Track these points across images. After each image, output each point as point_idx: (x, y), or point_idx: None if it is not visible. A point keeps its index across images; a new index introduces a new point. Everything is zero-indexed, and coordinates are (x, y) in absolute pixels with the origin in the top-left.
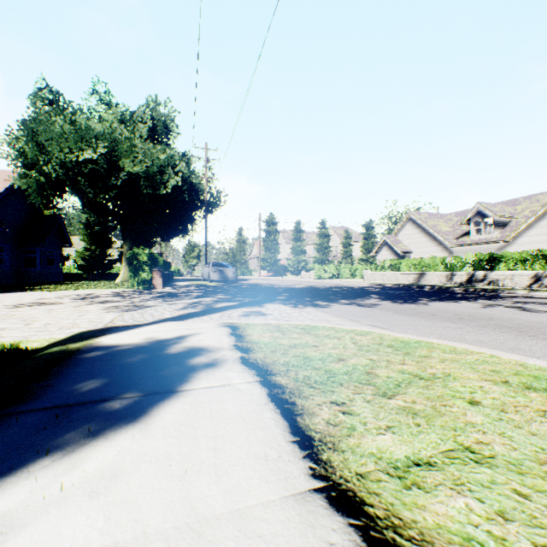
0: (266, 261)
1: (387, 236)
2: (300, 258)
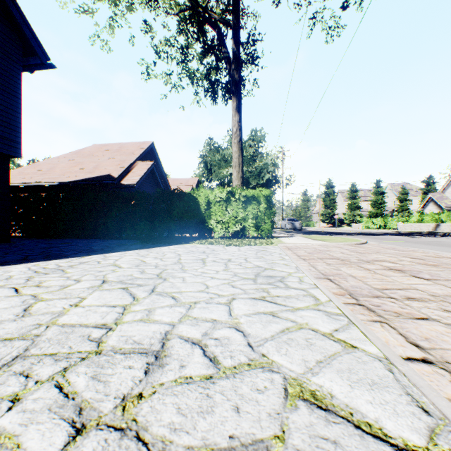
0: (325, 216)
1: (432, 193)
2: (355, 213)
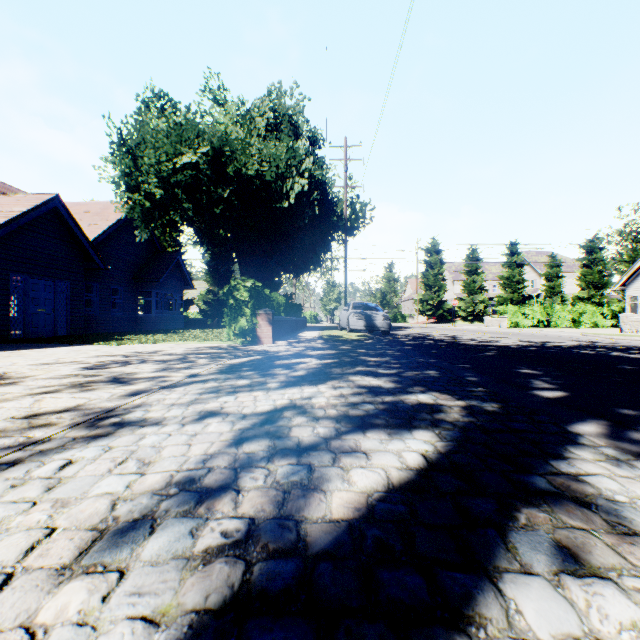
0: (425, 304)
1: None
2: (476, 298)
